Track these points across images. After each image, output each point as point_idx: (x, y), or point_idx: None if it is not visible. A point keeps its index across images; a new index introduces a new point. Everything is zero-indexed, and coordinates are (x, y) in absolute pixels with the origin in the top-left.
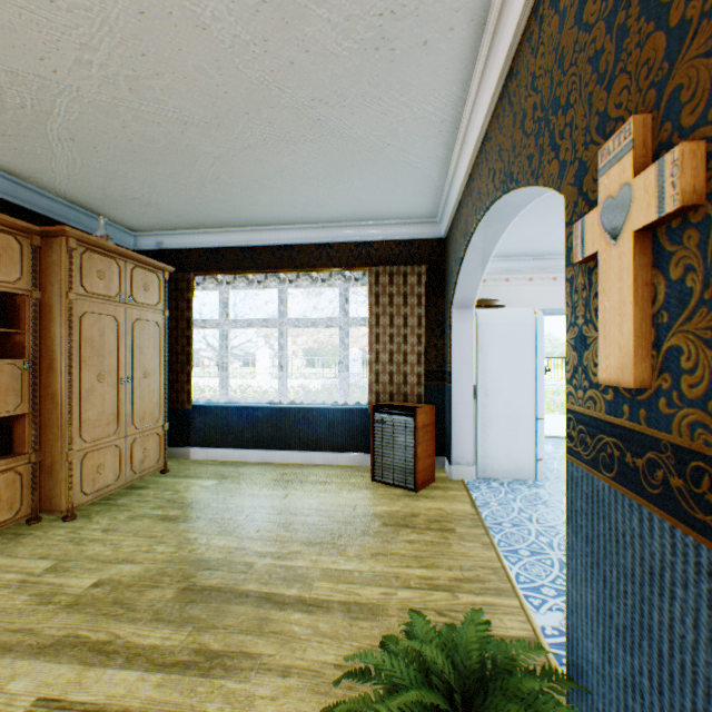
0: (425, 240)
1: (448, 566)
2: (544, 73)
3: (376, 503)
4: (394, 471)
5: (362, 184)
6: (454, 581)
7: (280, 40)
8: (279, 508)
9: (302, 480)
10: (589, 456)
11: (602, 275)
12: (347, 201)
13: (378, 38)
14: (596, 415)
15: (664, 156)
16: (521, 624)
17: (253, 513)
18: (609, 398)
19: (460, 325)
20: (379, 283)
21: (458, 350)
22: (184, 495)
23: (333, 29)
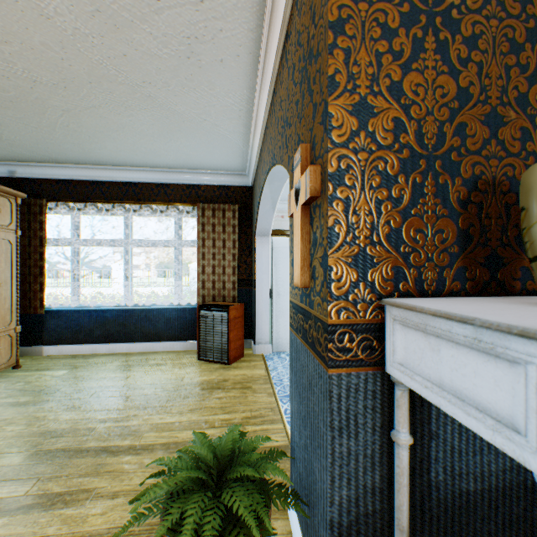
0: (239, 187)
1: (243, 410)
2: (284, 100)
3: (199, 375)
4: (214, 351)
5: (189, 143)
6: (245, 419)
7: (114, 38)
8: (122, 386)
9: (143, 364)
10: (296, 326)
11: (294, 226)
12: (179, 154)
13: (189, 51)
14: (297, 303)
15: (307, 170)
16: (282, 438)
17: (98, 392)
18: (300, 293)
19: (261, 247)
20: (205, 215)
21: (260, 265)
22: (35, 384)
23: (155, 39)
